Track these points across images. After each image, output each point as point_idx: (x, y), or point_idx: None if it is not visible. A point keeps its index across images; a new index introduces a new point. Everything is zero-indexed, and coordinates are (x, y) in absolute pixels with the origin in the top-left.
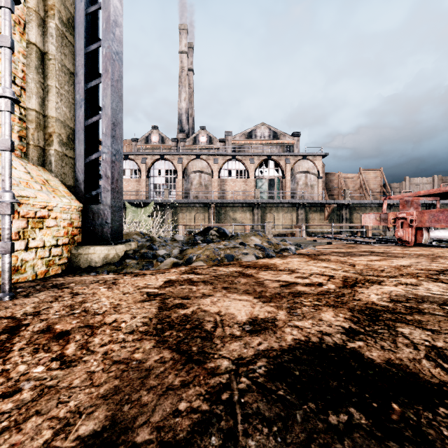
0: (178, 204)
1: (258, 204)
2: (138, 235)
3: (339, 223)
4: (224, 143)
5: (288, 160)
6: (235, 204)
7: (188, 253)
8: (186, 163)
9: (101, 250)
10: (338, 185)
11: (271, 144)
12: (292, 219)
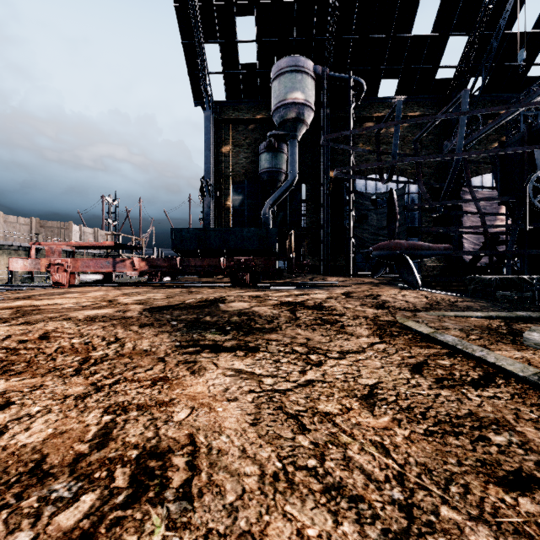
0: None
1: None
2: None
3: None
4: None
5: None
6: None
7: None
8: None
9: None
10: None
11: None
12: None
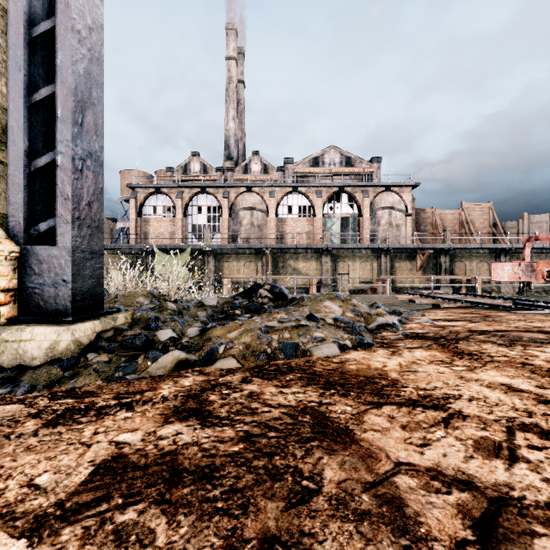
0: (223, 250)
1: (328, 249)
2: (147, 297)
3: (436, 275)
4: (283, 172)
5: (366, 193)
6: (297, 249)
7: (213, 337)
8: (234, 197)
9: (44, 335)
10: (432, 225)
11: (343, 173)
12: (373, 270)
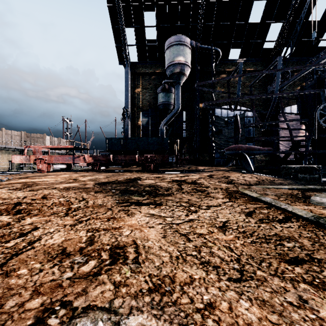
0: None
1: None
2: None
3: None
4: None
5: None
6: None
7: None
8: None
9: None
10: None
11: None
12: None
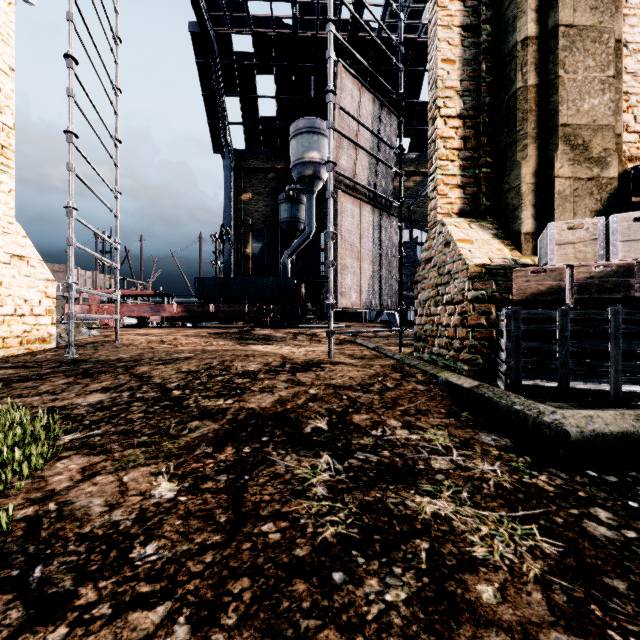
0: None
1: None
2: None
3: None
4: None
5: None
6: None
7: None
8: None
9: None
10: None
11: None
12: None
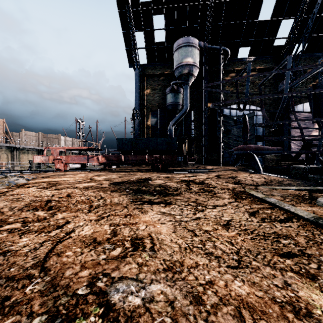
0: None
1: None
2: None
3: None
4: None
5: None
6: None
7: None
8: None
9: None
10: None
11: None
12: None
